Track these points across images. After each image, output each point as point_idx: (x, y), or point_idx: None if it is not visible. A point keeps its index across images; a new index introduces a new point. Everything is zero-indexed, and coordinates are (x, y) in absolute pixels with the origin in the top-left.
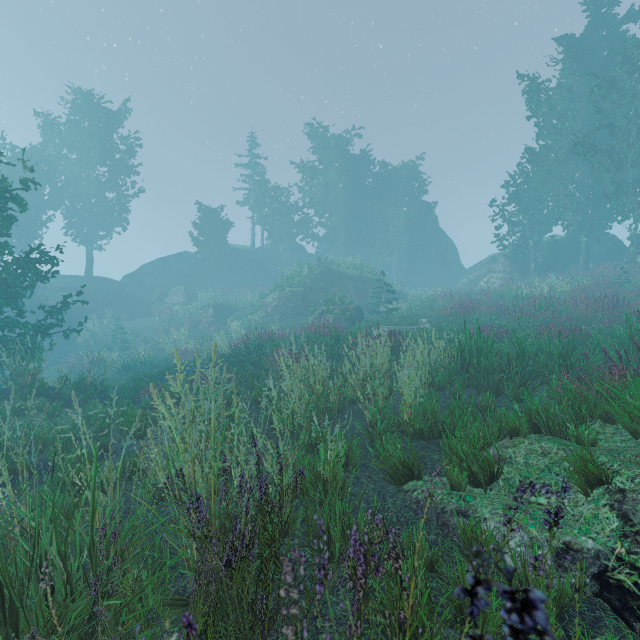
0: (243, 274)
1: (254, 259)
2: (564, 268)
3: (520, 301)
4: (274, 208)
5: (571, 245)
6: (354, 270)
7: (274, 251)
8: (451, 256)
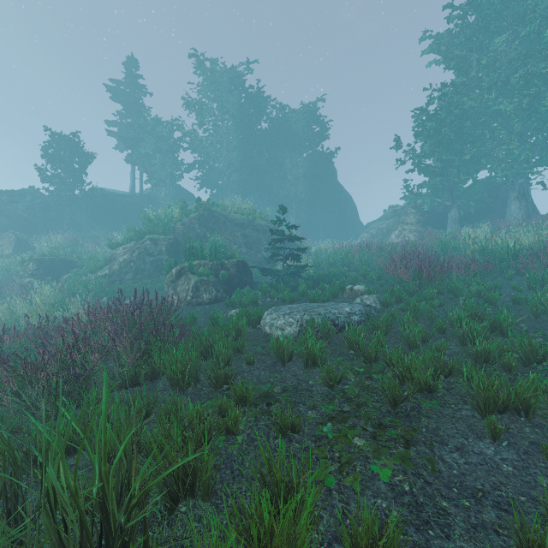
0: (114, 222)
1: (129, 204)
2: (480, 220)
3: (503, 254)
4: (154, 145)
5: (487, 195)
6: (244, 215)
7: (154, 196)
8: (350, 210)
